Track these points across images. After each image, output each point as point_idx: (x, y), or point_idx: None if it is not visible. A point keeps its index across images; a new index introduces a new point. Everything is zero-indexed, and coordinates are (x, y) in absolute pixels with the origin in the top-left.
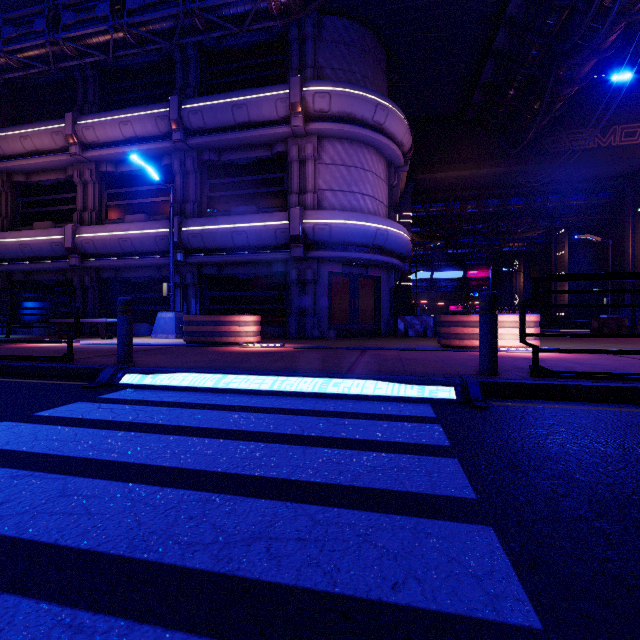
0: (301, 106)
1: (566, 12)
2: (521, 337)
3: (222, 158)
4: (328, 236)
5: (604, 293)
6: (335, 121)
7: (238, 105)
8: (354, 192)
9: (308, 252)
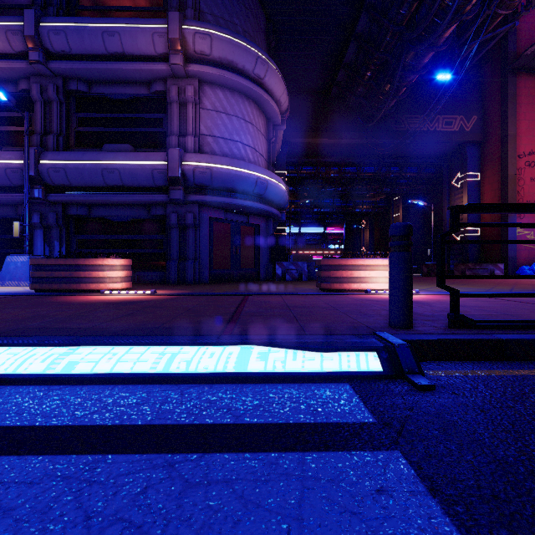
0: (180, 44)
1: (415, 5)
2: (440, 279)
3: (93, 91)
4: (209, 180)
5: (427, 246)
6: (216, 66)
7: (109, 32)
8: (235, 141)
9: (188, 195)
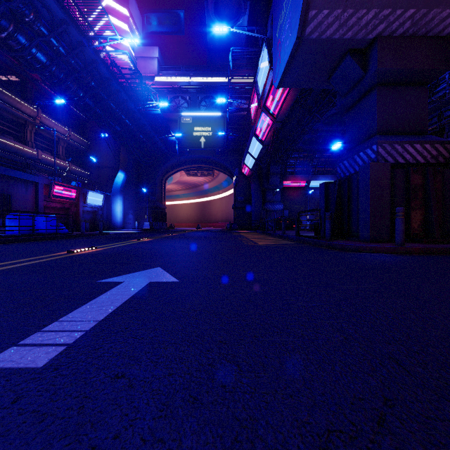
0: None
1: None
2: None
3: None
4: None
5: None
6: None
7: None
8: None
9: None
